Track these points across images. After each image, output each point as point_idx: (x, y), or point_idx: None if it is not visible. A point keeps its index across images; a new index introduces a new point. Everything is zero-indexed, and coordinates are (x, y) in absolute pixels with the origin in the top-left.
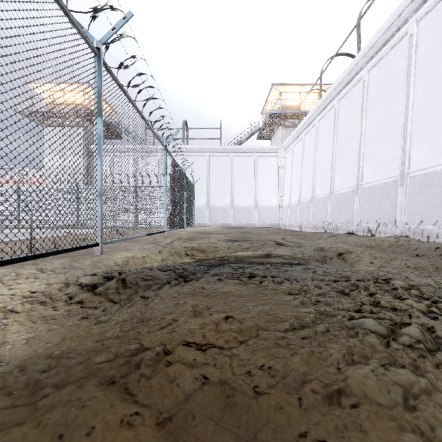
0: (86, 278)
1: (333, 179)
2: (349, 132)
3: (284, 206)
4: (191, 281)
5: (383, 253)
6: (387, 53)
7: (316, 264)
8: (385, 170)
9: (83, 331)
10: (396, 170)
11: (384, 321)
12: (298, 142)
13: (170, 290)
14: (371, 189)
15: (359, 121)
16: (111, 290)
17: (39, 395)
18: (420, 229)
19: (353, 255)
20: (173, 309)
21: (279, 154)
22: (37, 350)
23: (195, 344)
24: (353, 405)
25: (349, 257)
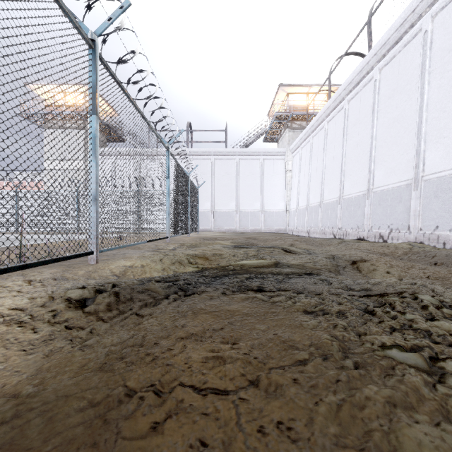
0: (75, 292)
1: (343, 182)
2: (359, 134)
3: (292, 210)
4: (192, 295)
5: (399, 261)
6: (400, 51)
7: (329, 274)
8: (398, 174)
9: (63, 358)
10: (410, 173)
11: (422, 350)
12: (305, 145)
13: (168, 306)
14: (383, 193)
15: (370, 123)
16: (102, 306)
17: None
18: (435, 235)
19: (368, 263)
20: (169, 331)
21: (286, 157)
22: (5, 385)
23: (193, 386)
24: None
25: (364, 265)
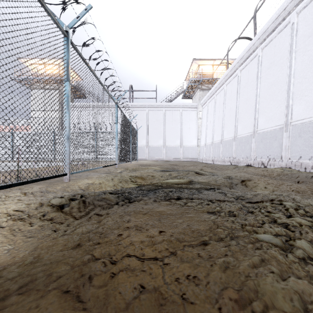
0: (56, 200)
1: (237, 126)
2: (248, 93)
3: (202, 146)
4: (134, 202)
5: (274, 180)
6: (275, 36)
7: (226, 188)
8: (274, 120)
9: (51, 241)
10: (282, 120)
11: (281, 235)
12: (211, 100)
13: (118, 209)
14: (264, 134)
15: (255, 85)
16: (74, 209)
17: (6, 303)
18: (299, 163)
19: (252, 181)
20: (119, 224)
21: (198, 109)
22: (15, 257)
23: (135, 256)
24: (264, 311)
25: (249, 183)
